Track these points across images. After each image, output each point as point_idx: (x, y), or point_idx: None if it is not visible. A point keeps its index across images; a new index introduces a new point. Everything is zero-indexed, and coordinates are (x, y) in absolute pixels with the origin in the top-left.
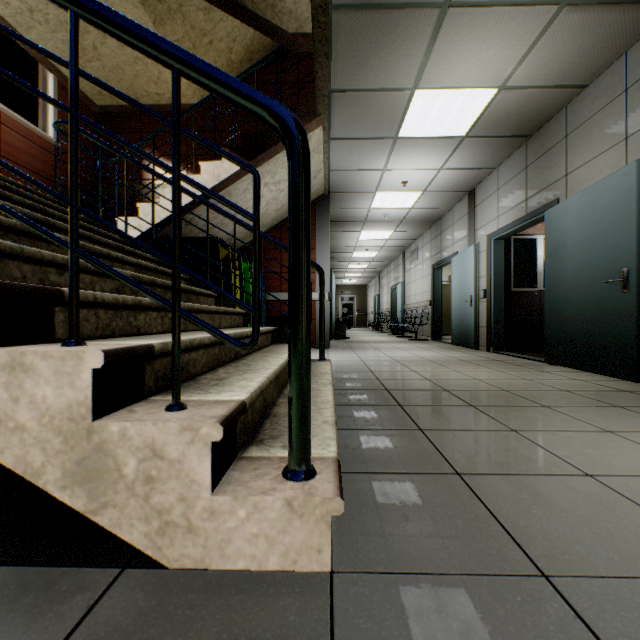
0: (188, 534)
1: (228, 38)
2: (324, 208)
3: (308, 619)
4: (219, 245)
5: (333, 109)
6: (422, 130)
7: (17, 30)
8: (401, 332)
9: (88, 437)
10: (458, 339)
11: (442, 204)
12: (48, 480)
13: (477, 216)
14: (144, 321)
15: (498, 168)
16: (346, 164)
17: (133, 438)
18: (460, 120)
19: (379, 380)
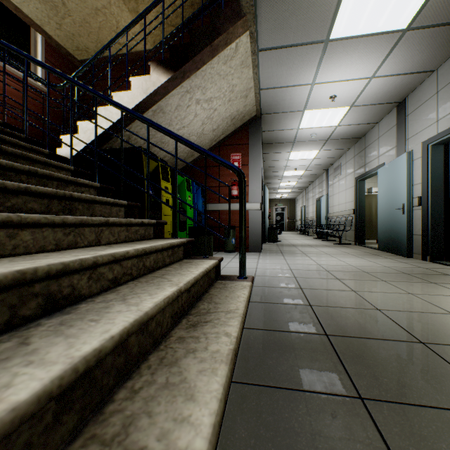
0: None
1: None
2: (256, 128)
3: None
4: (143, 155)
5: (259, 8)
6: (357, 25)
7: None
8: (325, 236)
9: None
10: (386, 245)
11: (368, 119)
12: None
13: (408, 125)
14: None
15: (438, 69)
16: (275, 80)
17: None
18: (405, 4)
19: (312, 308)
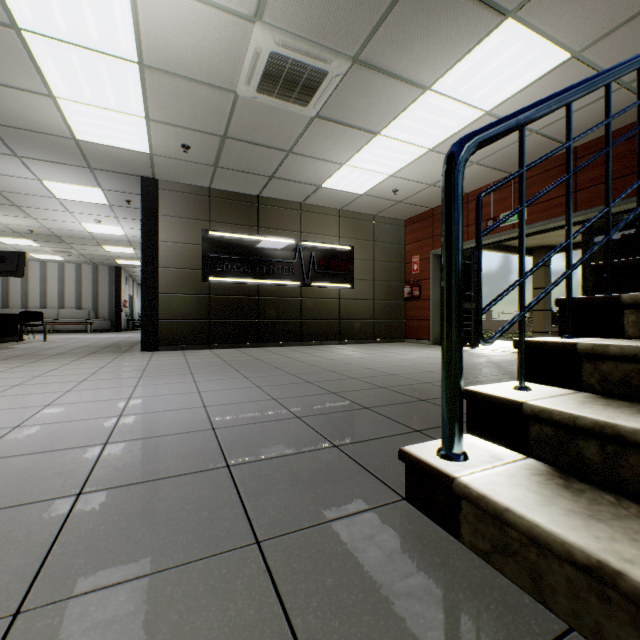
0: None
1: None
2: None
3: (393, 479)
4: None
5: None
6: None
7: None
8: None
9: None
10: None
11: None
12: None
13: None
14: None
15: None
16: None
17: None
18: None
19: None
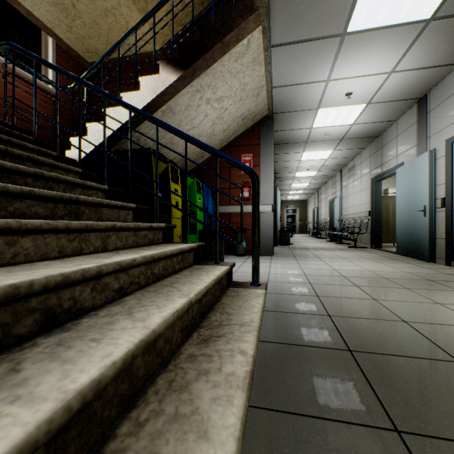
0: None
1: None
2: (268, 128)
3: None
4: (152, 156)
5: (272, 1)
6: (377, 17)
7: None
8: (339, 239)
9: None
10: (405, 249)
11: (386, 117)
12: None
13: (430, 122)
14: None
15: None
16: (288, 78)
17: None
18: None
19: (331, 319)
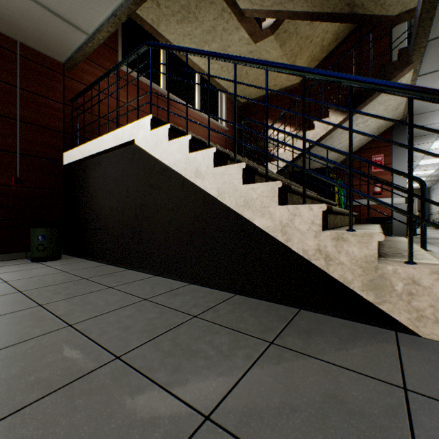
0: (435, 323)
1: (322, 33)
2: (400, 130)
3: None
4: (329, 172)
5: (426, 53)
6: None
7: (214, 79)
8: None
9: (374, 270)
10: None
11: None
12: (354, 286)
13: None
14: (337, 220)
15: None
16: None
17: (400, 273)
18: None
19: None
